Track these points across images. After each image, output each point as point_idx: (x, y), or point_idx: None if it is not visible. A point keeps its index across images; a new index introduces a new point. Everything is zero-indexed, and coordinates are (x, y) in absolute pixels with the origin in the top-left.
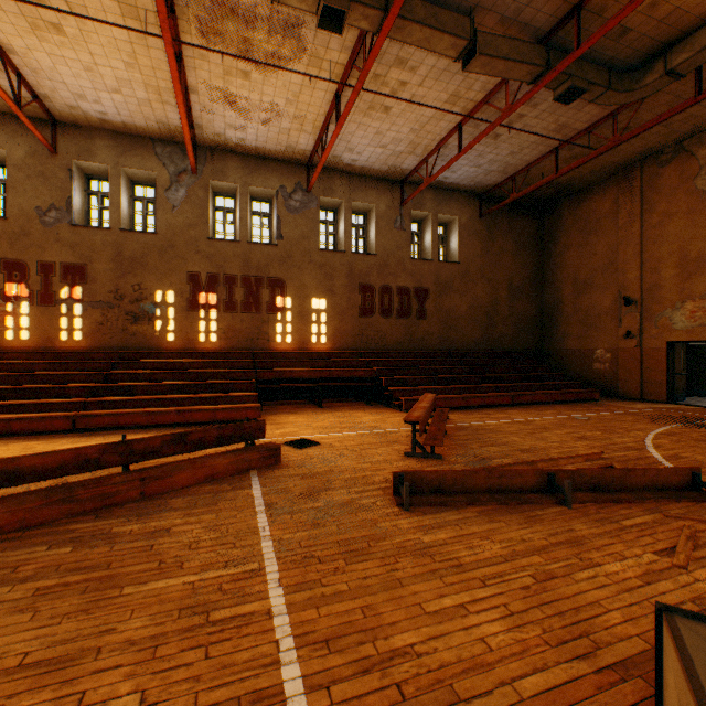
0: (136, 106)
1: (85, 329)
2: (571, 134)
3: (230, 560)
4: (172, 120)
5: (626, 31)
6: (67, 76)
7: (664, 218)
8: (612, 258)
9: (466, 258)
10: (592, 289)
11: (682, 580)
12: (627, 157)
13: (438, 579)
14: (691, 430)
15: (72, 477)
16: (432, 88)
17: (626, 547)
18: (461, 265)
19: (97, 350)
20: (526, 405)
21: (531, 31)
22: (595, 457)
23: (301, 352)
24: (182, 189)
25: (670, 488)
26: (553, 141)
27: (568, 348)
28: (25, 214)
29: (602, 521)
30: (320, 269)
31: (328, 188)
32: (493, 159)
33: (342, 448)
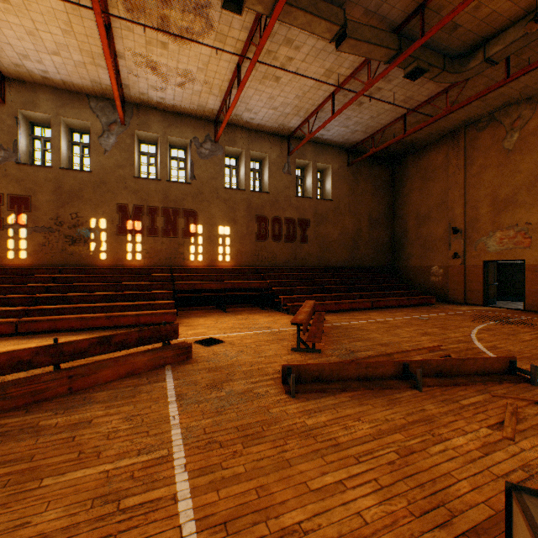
0: (73, 67)
1: (29, 249)
2: (416, 104)
3: (142, 448)
4: (104, 80)
5: (456, 27)
6: (12, 39)
7: (481, 170)
8: (444, 199)
9: (337, 197)
10: (430, 221)
11: (511, 450)
12: (455, 123)
13: (320, 458)
14: (502, 326)
15: (9, 375)
16: (313, 64)
17: (466, 423)
18: (334, 202)
19: (40, 266)
20: (382, 308)
21: (387, 22)
22: (436, 348)
23: (210, 268)
24: (113, 136)
25: (493, 372)
26: (402, 109)
27: (412, 265)
28: None
29: (446, 401)
30: (225, 203)
31: (231, 139)
32: (358, 121)
33: (242, 345)
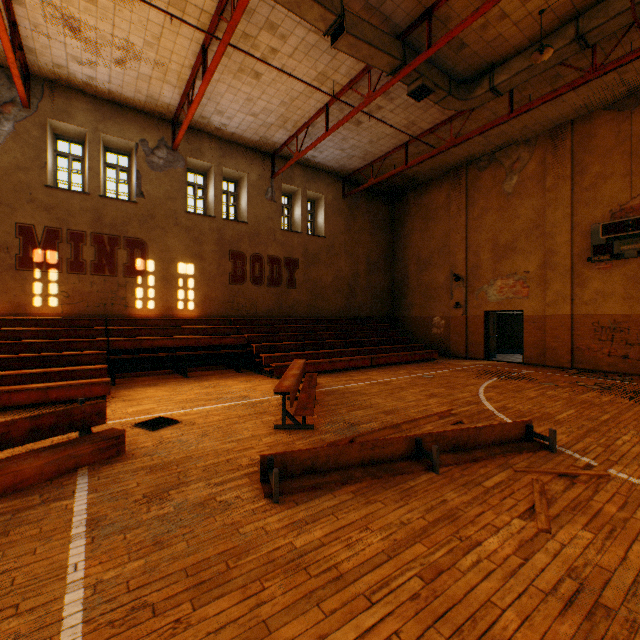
0: None
1: None
2: (418, 132)
3: None
4: None
5: (463, 46)
6: None
7: (483, 213)
8: (446, 242)
9: (331, 234)
10: (432, 267)
11: (552, 548)
12: (457, 159)
13: (316, 608)
14: (507, 383)
15: None
16: (302, 62)
17: (495, 515)
18: (327, 239)
19: None
20: (383, 366)
21: (391, 25)
22: (446, 413)
23: (166, 319)
24: (8, 122)
25: (511, 440)
26: (404, 136)
27: (413, 315)
28: None
29: (468, 485)
30: (188, 233)
31: (196, 149)
32: (355, 145)
33: (206, 425)
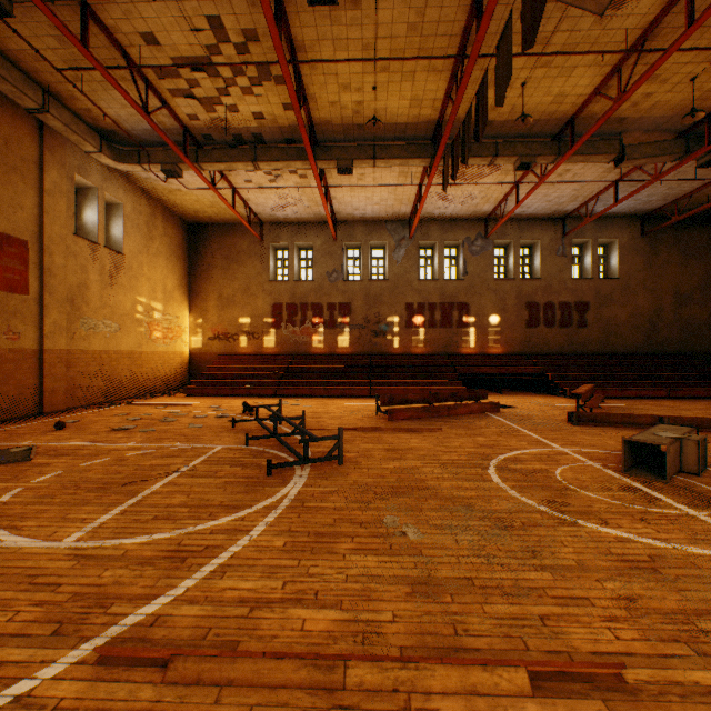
0: (384, 208)
1: (350, 341)
2: None
3: (505, 428)
4: (402, 211)
5: None
6: (355, 203)
7: None
8: None
9: (626, 273)
10: None
11: None
12: None
13: (590, 436)
14: None
15: None
16: (591, 168)
17: None
18: (621, 279)
19: (356, 354)
20: (683, 399)
21: (670, 131)
22: None
23: (481, 355)
24: (402, 249)
25: None
26: None
27: None
28: (321, 277)
29: None
30: (494, 294)
31: (500, 233)
32: (651, 194)
33: (530, 409)
